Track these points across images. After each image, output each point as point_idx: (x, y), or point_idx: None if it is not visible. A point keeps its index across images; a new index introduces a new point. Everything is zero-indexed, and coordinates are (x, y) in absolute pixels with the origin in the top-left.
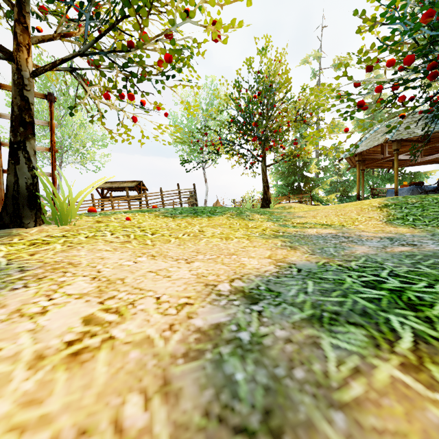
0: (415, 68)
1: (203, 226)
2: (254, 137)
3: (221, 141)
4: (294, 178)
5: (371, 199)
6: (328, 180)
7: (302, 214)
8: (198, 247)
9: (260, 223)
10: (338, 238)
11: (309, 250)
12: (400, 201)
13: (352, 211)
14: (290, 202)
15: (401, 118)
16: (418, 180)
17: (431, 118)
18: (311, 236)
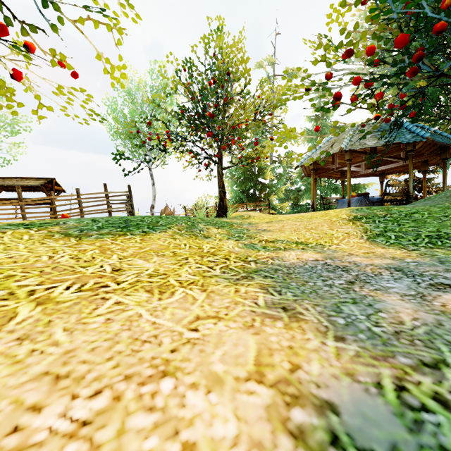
0: (393, 62)
1: (126, 256)
2: (209, 132)
3: (168, 134)
4: (250, 184)
5: (334, 210)
6: (283, 187)
7: (266, 226)
8: (77, 340)
9: (219, 244)
10: (336, 272)
11: (323, 319)
12: (369, 213)
13: (323, 224)
14: (247, 210)
15: (376, 119)
16: (358, 191)
17: (379, 131)
18: (298, 270)
